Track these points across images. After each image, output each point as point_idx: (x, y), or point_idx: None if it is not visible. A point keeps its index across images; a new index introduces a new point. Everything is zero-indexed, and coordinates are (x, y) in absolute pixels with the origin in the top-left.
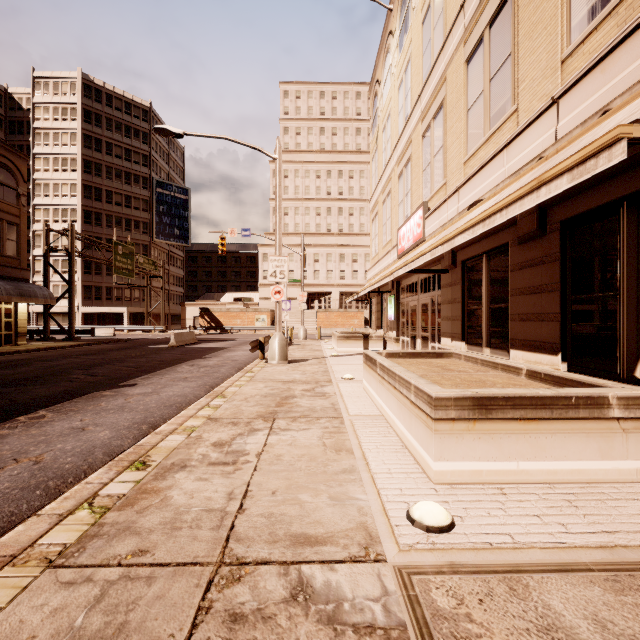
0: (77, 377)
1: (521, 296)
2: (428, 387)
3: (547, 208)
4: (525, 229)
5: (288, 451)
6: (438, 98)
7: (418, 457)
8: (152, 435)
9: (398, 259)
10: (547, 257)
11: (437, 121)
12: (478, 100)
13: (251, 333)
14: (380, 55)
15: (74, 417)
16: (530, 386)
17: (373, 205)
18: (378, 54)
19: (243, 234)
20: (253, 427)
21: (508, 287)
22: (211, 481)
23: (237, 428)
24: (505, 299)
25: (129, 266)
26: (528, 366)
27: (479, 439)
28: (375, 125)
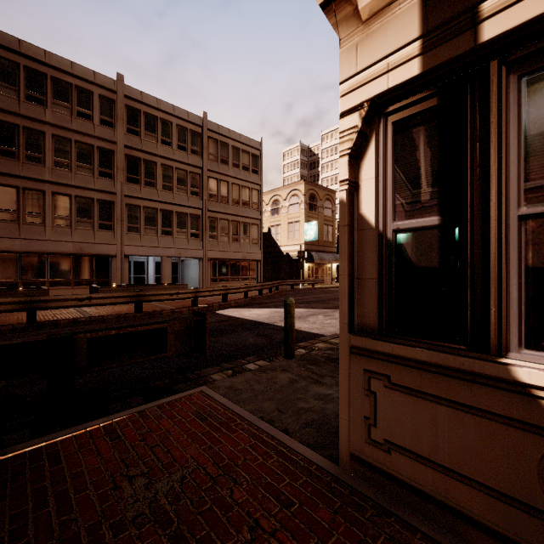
0: None
1: None
2: None
3: None
4: None
5: None
6: None
7: None
8: None
9: None
10: None
11: None
12: None
13: None
14: None
15: None
16: None
17: None
18: None
19: None
20: None
21: None
22: None
23: None
24: None
25: None
26: None
27: None
28: None
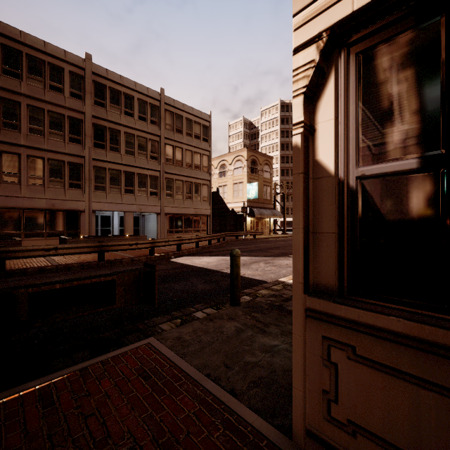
0: None
1: None
2: None
3: None
4: None
5: None
6: None
7: None
8: None
9: None
10: None
11: None
12: None
13: None
14: None
15: None
16: None
17: None
18: None
19: None
20: None
21: None
22: None
23: None
24: None
25: None
26: None
27: None
28: None
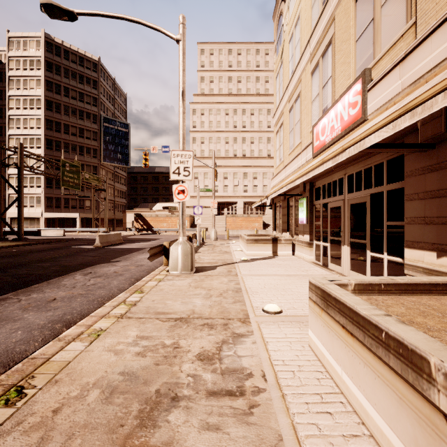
0: None
1: None
2: None
3: None
4: None
5: None
6: None
7: None
8: None
9: (313, 158)
10: None
11: None
12: None
13: (174, 234)
14: None
15: None
16: None
17: (277, 118)
18: None
19: (163, 150)
20: None
21: None
22: None
23: None
24: None
25: (76, 180)
26: None
27: None
28: (280, 43)
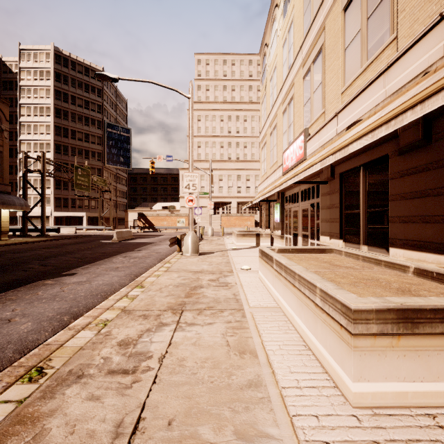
0: (32, 267)
1: (402, 200)
2: (341, 295)
3: (432, 119)
4: (408, 140)
5: (191, 353)
6: (317, 45)
7: (326, 366)
8: (64, 331)
9: (283, 175)
10: (432, 164)
11: (316, 64)
12: (355, 38)
13: (174, 231)
14: (268, 24)
15: (8, 307)
16: (426, 285)
17: (262, 137)
18: (266, 24)
19: (167, 159)
20: (161, 321)
21: (386, 193)
22: (102, 401)
23: (146, 322)
24: (383, 204)
25: (86, 183)
26: (416, 264)
27: (404, 357)
28: (264, 77)
